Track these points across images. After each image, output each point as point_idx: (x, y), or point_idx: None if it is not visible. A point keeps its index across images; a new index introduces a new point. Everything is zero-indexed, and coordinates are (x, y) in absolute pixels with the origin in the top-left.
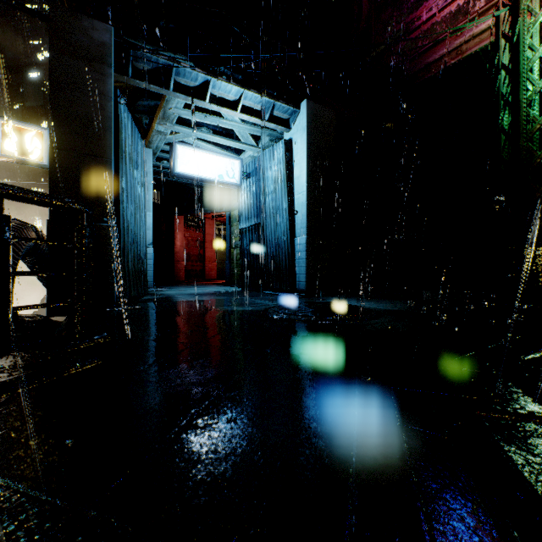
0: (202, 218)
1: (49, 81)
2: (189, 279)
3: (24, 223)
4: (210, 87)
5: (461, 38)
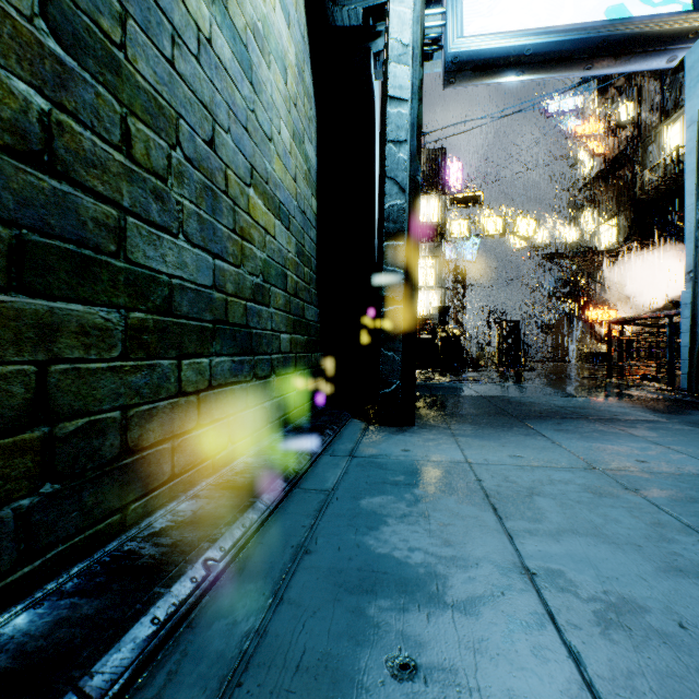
0: None
1: None
2: None
3: None
4: None
5: None
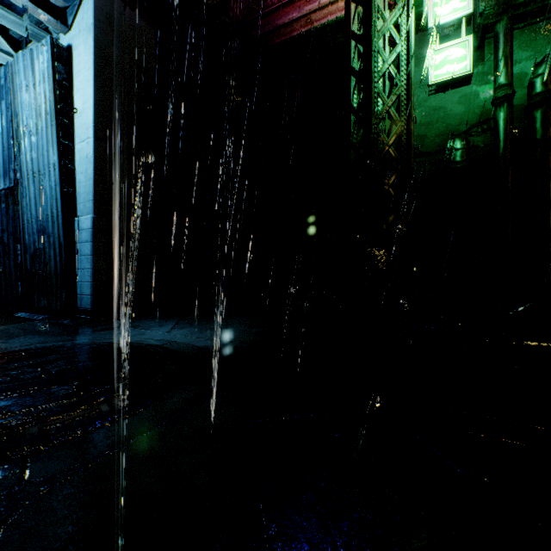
0: None
1: None
2: None
3: None
4: None
5: (311, 5)
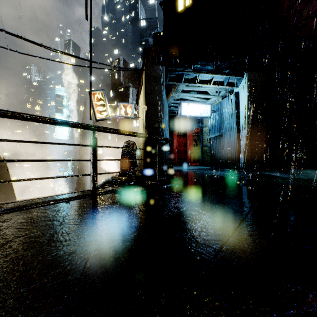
0: (185, 131)
1: (145, 92)
2: (179, 162)
3: (132, 141)
4: (199, 77)
5: None
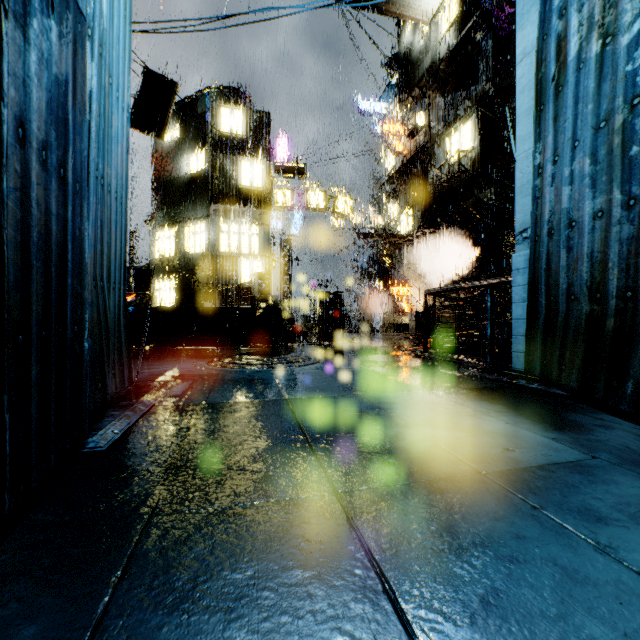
0: None
1: None
2: None
3: None
4: None
5: None
